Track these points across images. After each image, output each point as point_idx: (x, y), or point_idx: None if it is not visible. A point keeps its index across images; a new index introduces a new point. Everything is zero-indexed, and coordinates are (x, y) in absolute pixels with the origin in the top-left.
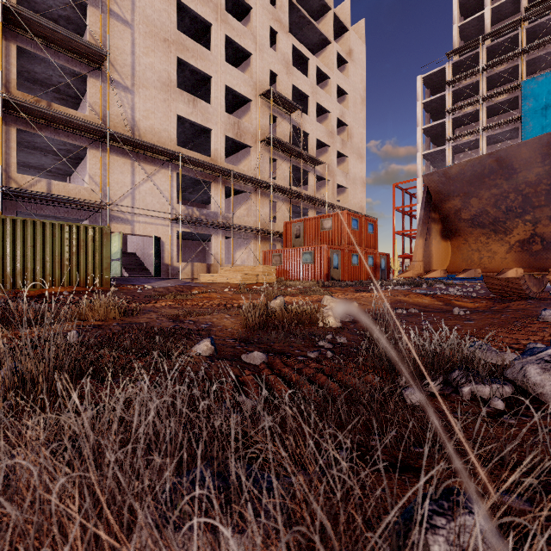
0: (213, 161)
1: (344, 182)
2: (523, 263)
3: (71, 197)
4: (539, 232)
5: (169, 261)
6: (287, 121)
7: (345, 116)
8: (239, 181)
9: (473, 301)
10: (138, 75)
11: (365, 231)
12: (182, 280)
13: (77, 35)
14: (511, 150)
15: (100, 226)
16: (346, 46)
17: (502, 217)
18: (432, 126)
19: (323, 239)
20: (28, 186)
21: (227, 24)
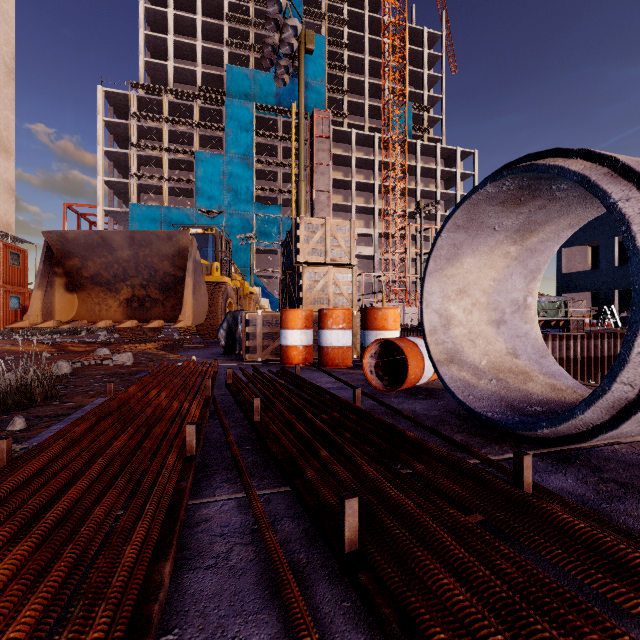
0: None
1: None
2: (127, 316)
3: None
4: (137, 294)
5: None
6: None
7: None
8: None
9: (88, 346)
10: None
11: (5, 261)
12: None
13: None
14: (110, 234)
15: None
16: None
17: (113, 280)
18: (116, 153)
19: None
20: None
21: None
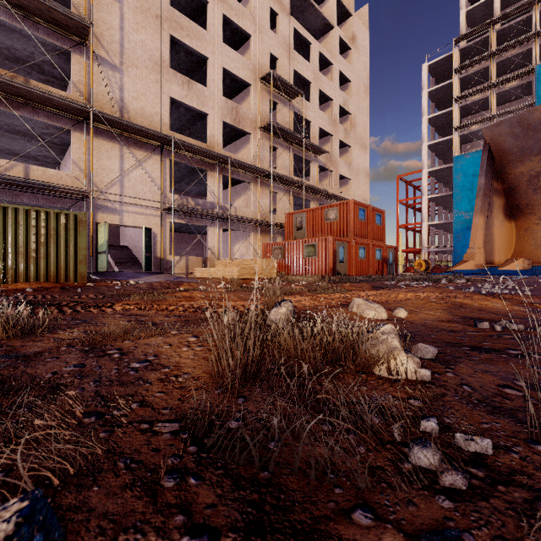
0: (210, 148)
1: (347, 172)
2: None
3: (48, 182)
4: None
5: (161, 254)
6: (289, 108)
7: (348, 104)
8: (238, 169)
9: None
10: (127, 53)
11: (372, 222)
12: (176, 274)
13: (55, 3)
14: None
15: (74, 213)
16: (349, 31)
17: None
18: (438, 116)
19: (327, 231)
20: (3, 170)
21: (225, 3)
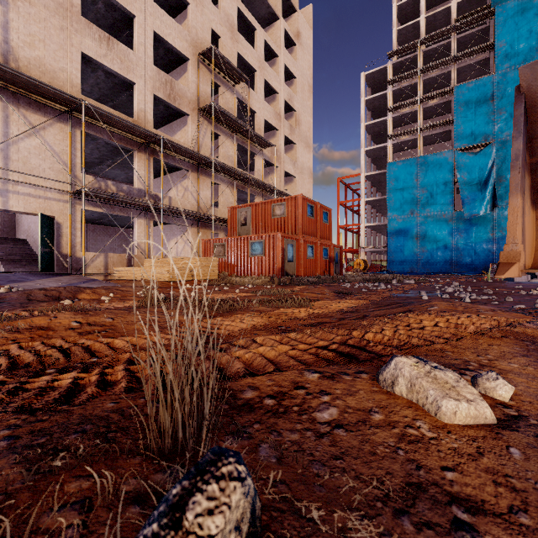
0: (137, 124)
1: (293, 170)
2: None
3: None
4: None
5: (69, 250)
6: (232, 93)
7: (293, 101)
8: (173, 153)
9: None
10: None
11: (320, 219)
12: (91, 276)
13: None
14: None
15: None
16: (294, 27)
17: None
18: (374, 124)
19: (274, 228)
20: None
21: None
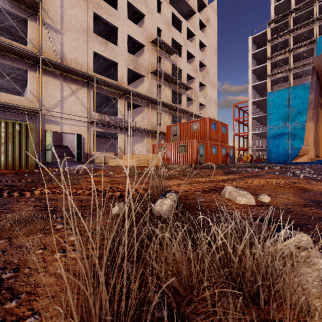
0: (119, 84)
1: (204, 101)
2: None
3: (11, 103)
4: None
5: (88, 151)
6: (168, 61)
7: (204, 60)
8: (137, 98)
9: None
10: (65, 22)
11: (220, 131)
12: (97, 164)
13: None
14: None
15: (25, 123)
16: (205, 16)
17: None
18: (258, 68)
19: (192, 136)
20: None
21: None
